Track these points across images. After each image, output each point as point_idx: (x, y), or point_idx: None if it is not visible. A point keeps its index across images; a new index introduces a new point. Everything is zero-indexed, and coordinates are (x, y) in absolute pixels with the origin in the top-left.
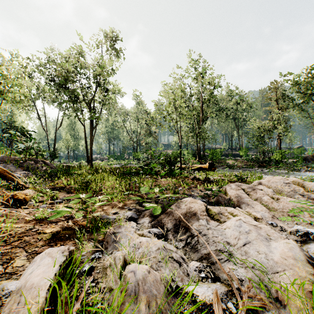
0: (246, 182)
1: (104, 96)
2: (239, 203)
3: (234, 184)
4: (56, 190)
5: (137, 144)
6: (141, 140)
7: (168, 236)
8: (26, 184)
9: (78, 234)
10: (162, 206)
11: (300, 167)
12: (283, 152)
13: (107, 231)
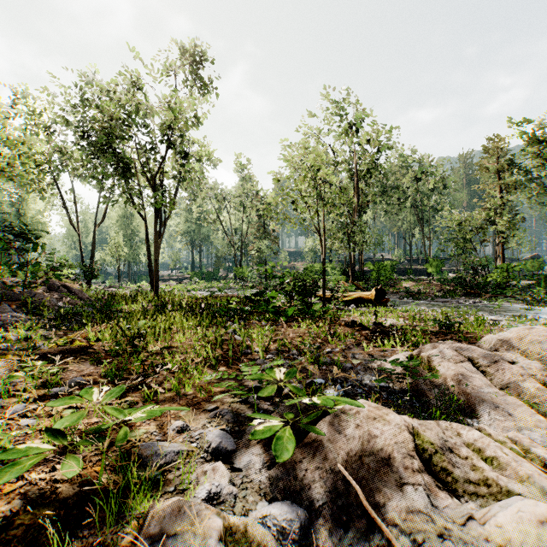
0: (457, 332)
1: (181, 165)
2: (472, 400)
3: (445, 346)
4: (68, 354)
5: (241, 252)
6: (248, 245)
7: (316, 535)
8: (1, 345)
9: (55, 543)
10: (294, 413)
11: (545, 296)
12: (511, 267)
13: (147, 514)
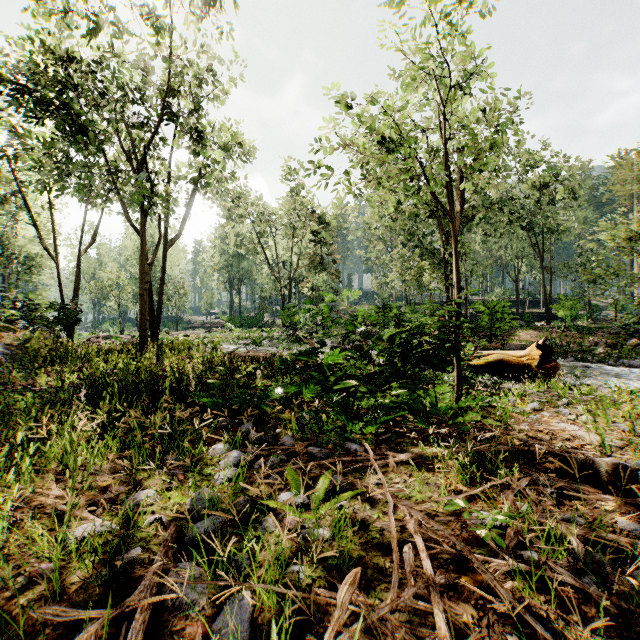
0: None
1: (194, 153)
2: None
3: None
4: None
5: (289, 290)
6: (300, 282)
7: None
8: None
9: None
10: None
11: None
12: None
13: None
